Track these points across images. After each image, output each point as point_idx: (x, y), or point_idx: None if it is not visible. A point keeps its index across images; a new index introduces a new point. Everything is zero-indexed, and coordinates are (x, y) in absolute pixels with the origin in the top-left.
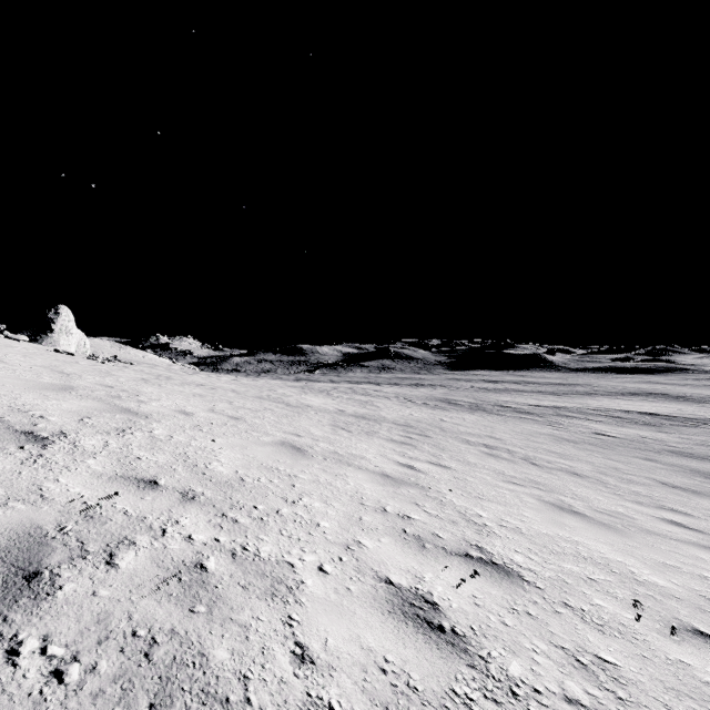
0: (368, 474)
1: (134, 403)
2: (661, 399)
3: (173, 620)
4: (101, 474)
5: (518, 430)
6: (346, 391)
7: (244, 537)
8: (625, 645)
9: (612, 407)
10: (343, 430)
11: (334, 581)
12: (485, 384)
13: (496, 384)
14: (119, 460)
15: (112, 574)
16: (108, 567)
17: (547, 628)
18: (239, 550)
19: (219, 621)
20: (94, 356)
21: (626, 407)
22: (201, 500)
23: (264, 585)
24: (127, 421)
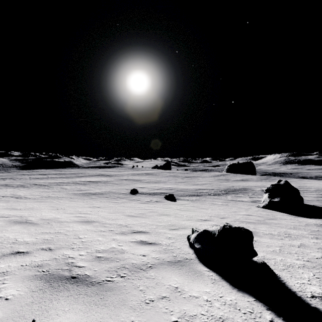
0: None
1: None
2: (102, 176)
3: None
4: None
5: (30, 191)
6: None
7: None
8: None
9: (82, 180)
10: None
11: None
12: (38, 176)
13: (44, 175)
14: None
15: None
16: None
17: None
18: None
19: None
20: None
21: (86, 180)
22: None
23: None
24: None
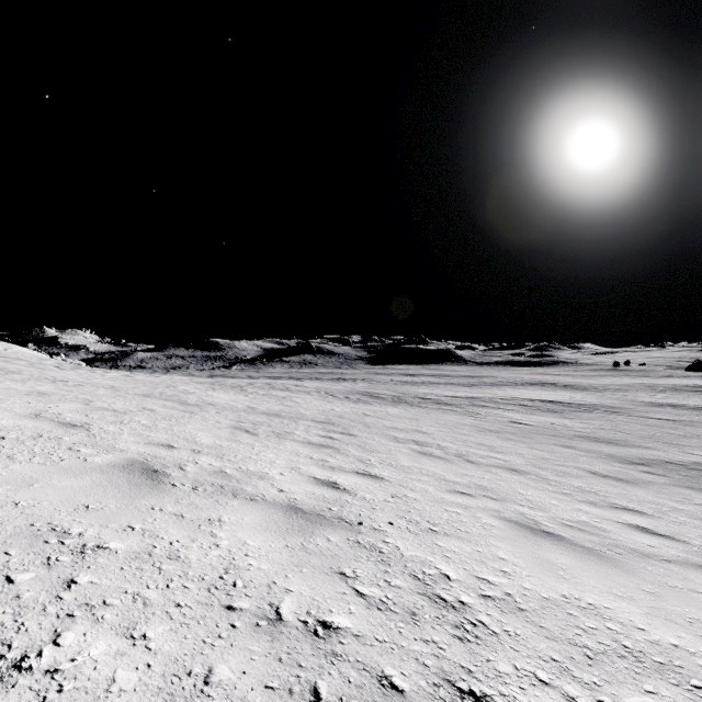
0: (264, 510)
1: None
2: (554, 388)
3: None
4: None
5: (442, 422)
6: (263, 386)
7: None
8: None
9: (518, 396)
10: (246, 434)
11: None
12: (403, 377)
13: (414, 377)
14: None
15: None
16: None
17: None
18: None
19: None
20: None
21: (529, 396)
22: None
23: None
24: None
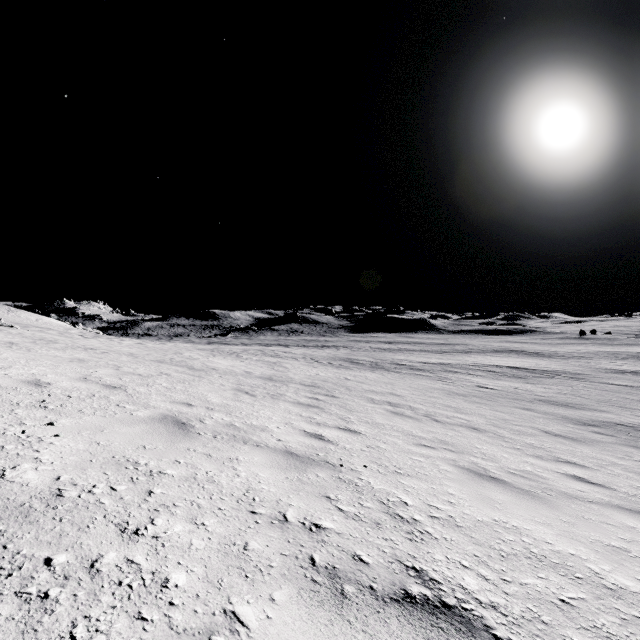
0: (268, 453)
1: None
2: (521, 355)
3: None
4: None
5: (415, 386)
6: (256, 352)
7: None
8: None
9: (486, 363)
10: (246, 395)
11: None
12: (381, 345)
13: (391, 344)
14: None
15: None
16: None
17: None
18: None
19: None
20: None
21: (496, 363)
22: None
23: None
24: None
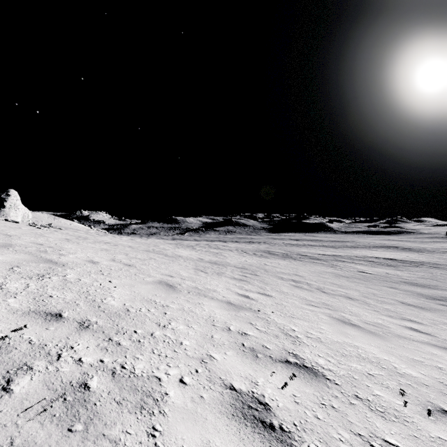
0: (218, 302)
1: (56, 255)
2: (396, 250)
3: (51, 441)
4: (17, 310)
5: (313, 270)
6: (205, 246)
7: (124, 357)
8: (401, 427)
9: (368, 255)
10: (202, 272)
11: (191, 391)
12: (291, 241)
13: (298, 241)
14: (34, 299)
15: (5, 399)
16: (3, 393)
17: (347, 418)
18: (118, 369)
19: (92, 438)
20: (34, 224)
21: (376, 255)
22: (94, 328)
23: (135, 399)
24: (47, 268)
